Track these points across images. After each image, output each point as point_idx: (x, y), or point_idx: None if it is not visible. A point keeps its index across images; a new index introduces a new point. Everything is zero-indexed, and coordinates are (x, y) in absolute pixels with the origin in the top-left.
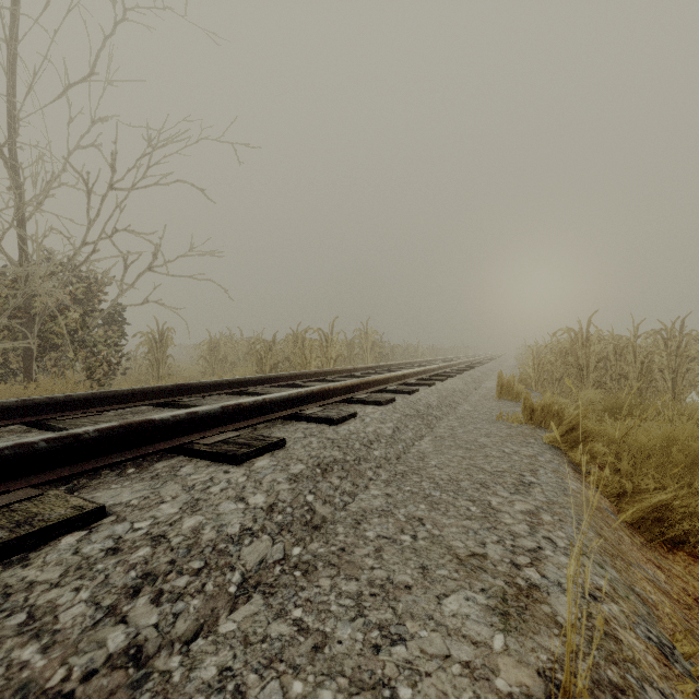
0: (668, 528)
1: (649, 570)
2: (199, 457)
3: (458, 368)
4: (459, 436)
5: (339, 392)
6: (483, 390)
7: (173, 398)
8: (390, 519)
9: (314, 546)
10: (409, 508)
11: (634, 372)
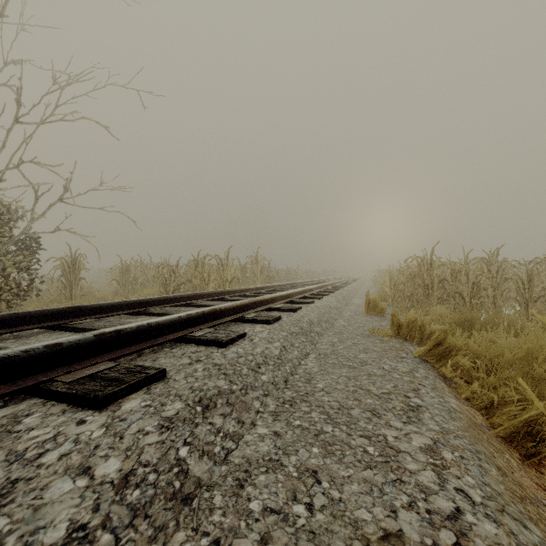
0: (541, 442)
1: (544, 500)
2: (55, 399)
3: (330, 288)
4: (340, 352)
5: (230, 312)
6: (352, 306)
7: (64, 320)
8: (279, 475)
9: (177, 539)
10: (300, 454)
11: (467, 291)
